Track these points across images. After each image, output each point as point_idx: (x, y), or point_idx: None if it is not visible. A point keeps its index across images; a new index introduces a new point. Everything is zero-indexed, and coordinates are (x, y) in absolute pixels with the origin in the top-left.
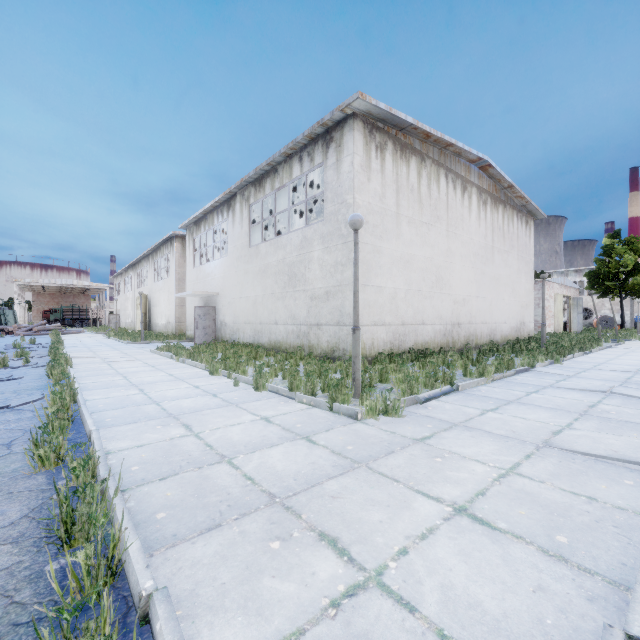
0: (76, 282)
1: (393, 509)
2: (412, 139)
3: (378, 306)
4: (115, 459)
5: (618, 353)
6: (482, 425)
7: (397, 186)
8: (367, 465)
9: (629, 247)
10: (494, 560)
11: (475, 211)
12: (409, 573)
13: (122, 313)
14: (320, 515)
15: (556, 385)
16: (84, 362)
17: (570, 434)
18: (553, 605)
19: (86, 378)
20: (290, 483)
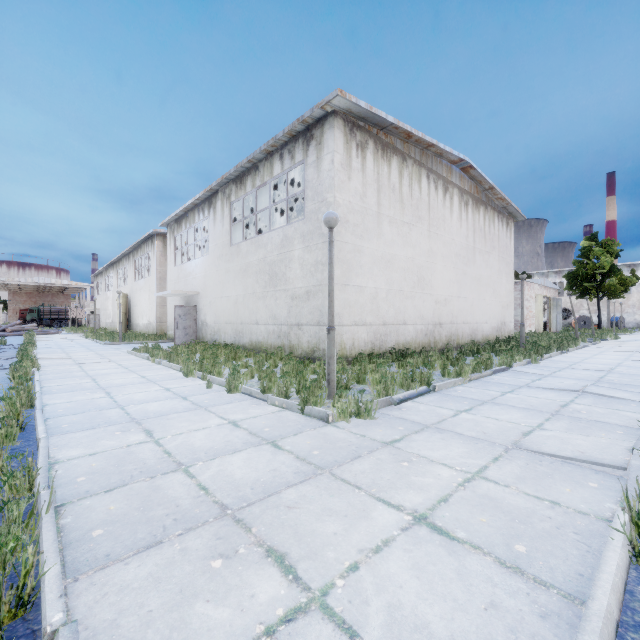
0: (54, 281)
1: (350, 519)
2: (393, 139)
3: (359, 306)
4: (62, 469)
5: (594, 352)
6: (454, 427)
7: (378, 185)
8: (331, 471)
9: (605, 249)
10: (448, 574)
11: (457, 212)
12: (356, 592)
13: (102, 313)
14: (272, 528)
15: (531, 385)
16: (54, 364)
17: (540, 435)
18: (504, 624)
19: (52, 381)
20: (246, 493)
